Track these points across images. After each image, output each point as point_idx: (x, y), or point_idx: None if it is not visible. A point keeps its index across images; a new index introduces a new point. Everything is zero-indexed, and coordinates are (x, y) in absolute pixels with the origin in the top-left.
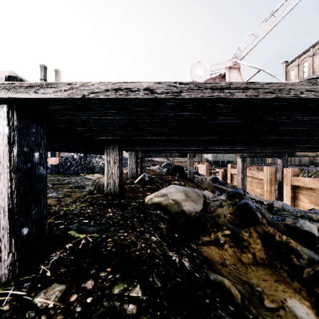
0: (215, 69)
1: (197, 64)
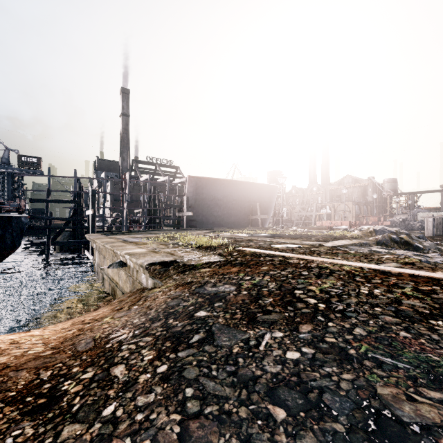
0: None
1: None
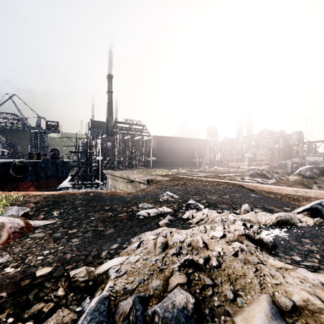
0: None
1: None
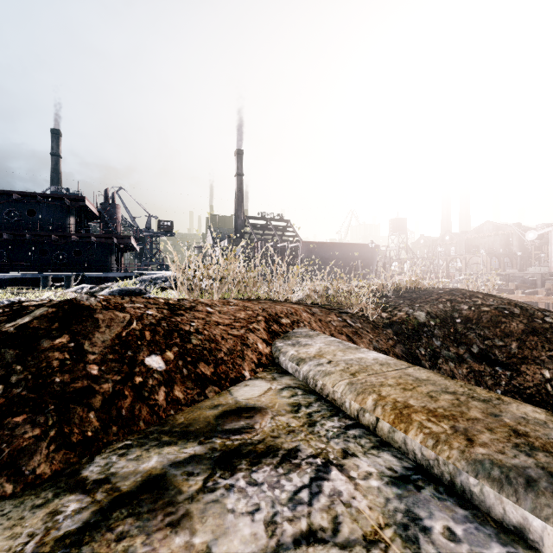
0: (541, 233)
1: (529, 232)
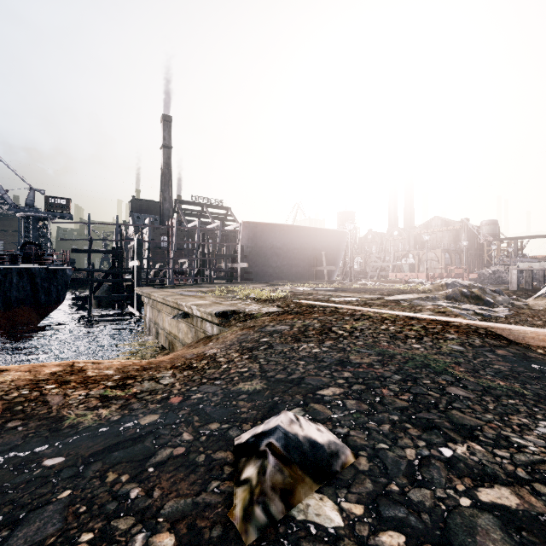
0: None
1: None
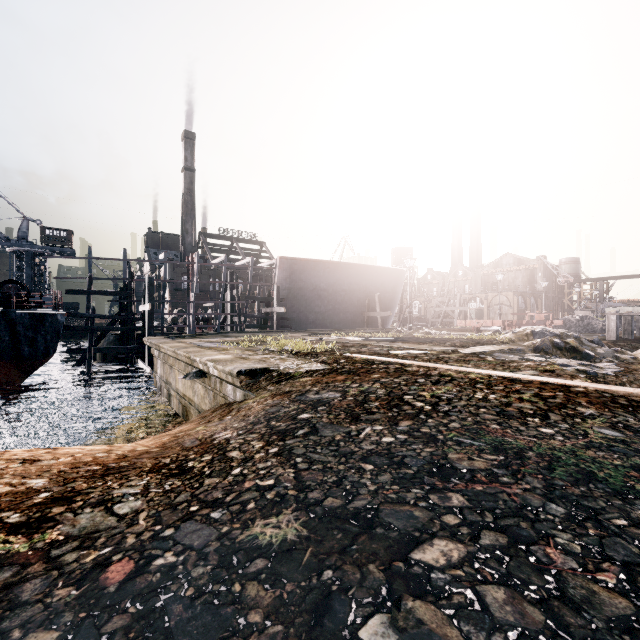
0: None
1: None
